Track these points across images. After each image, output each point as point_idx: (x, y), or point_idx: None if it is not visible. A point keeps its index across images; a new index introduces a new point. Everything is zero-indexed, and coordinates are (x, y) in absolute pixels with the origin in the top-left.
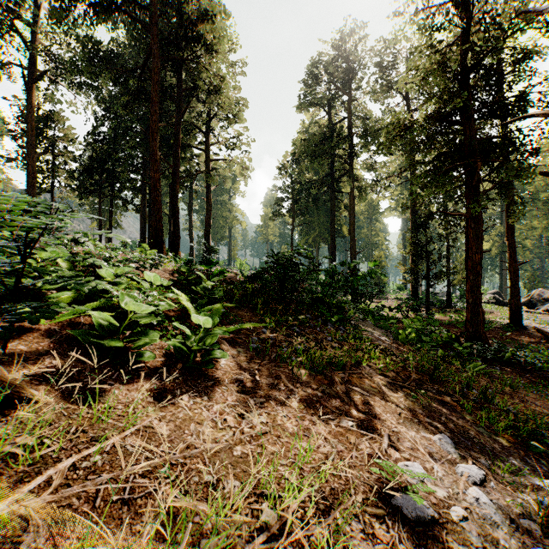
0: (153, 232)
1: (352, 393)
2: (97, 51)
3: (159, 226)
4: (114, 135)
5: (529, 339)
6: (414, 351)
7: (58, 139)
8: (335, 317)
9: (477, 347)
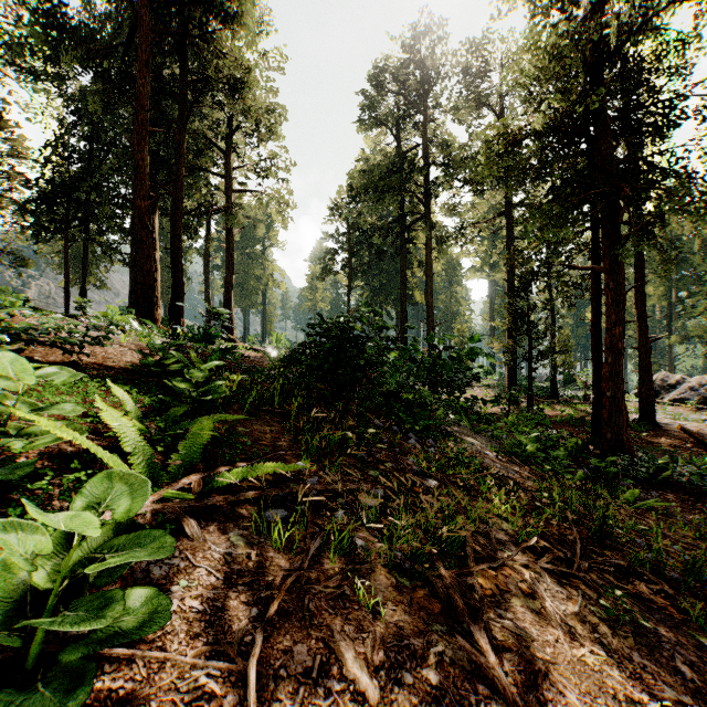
0: (139, 291)
1: (497, 634)
2: (56, 18)
3: (149, 282)
4: (90, 151)
5: (671, 442)
6: (541, 474)
7: (2, 153)
8: (420, 424)
9: (624, 463)
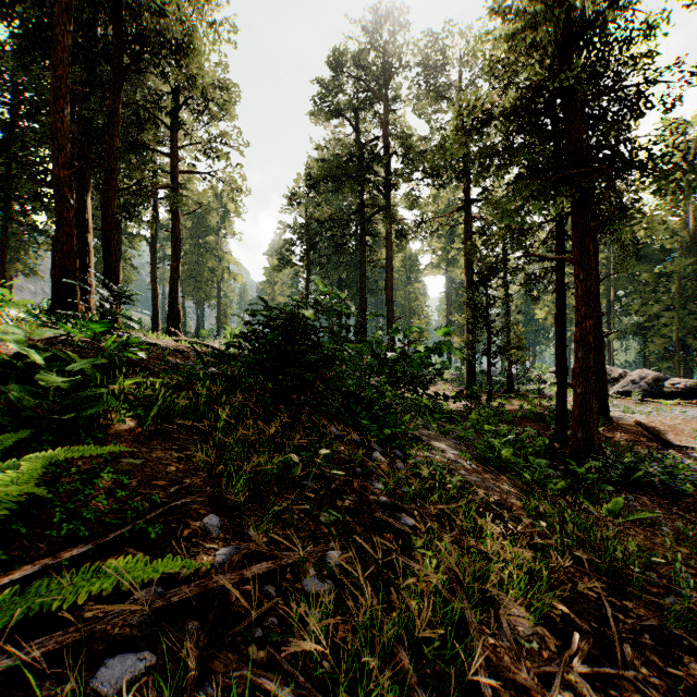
0: (58, 275)
1: None
2: None
3: (70, 264)
4: (12, 119)
5: (628, 436)
6: (521, 485)
7: None
8: (386, 432)
9: (599, 465)
